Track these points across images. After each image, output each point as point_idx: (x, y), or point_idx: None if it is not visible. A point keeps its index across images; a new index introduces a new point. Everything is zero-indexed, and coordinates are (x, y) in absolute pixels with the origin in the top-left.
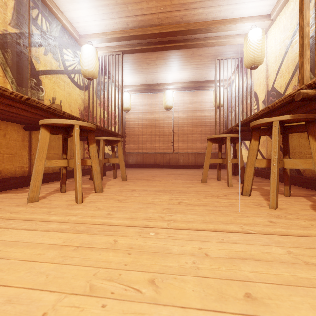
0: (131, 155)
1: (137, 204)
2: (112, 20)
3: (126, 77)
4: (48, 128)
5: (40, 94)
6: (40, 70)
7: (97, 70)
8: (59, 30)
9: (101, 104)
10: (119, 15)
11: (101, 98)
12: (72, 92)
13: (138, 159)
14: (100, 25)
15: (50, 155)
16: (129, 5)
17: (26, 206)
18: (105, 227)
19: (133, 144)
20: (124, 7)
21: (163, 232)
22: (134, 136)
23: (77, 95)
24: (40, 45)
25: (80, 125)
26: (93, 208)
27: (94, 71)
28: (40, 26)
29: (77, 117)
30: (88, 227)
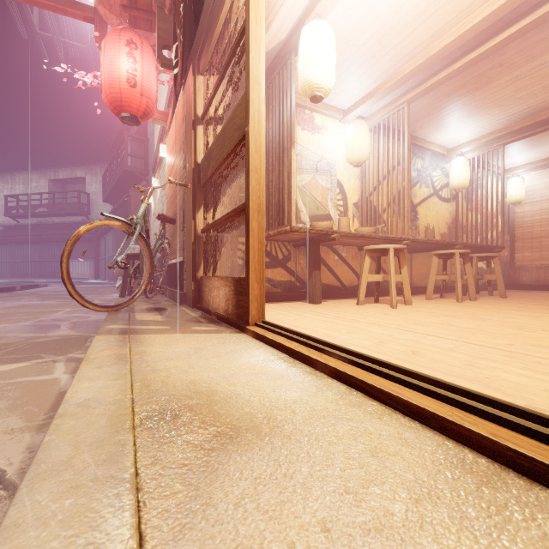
0: (526, 270)
1: (505, 306)
2: (487, 126)
3: (513, 158)
4: (437, 255)
5: (416, 222)
6: (416, 203)
7: (468, 180)
8: (429, 159)
9: (473, 208)
10: (496, 119)
11: (473, 200)
12: (440, 209)
13: (539, 276)
14: (472, 134)
15: (422, 271)
16: (508, 110)
17: (427, 300)
18: (479, 307)
19: (530, 253)
20: (502, 113)
21: (514, 311)
22: (531, 240)
23: (445, 210)
24: (416, 183)
25: (459, 252)
26: (470, 304)
27: (464, 182)
28: (416, 168)
29: (453, 242)
30: (469, 307)
